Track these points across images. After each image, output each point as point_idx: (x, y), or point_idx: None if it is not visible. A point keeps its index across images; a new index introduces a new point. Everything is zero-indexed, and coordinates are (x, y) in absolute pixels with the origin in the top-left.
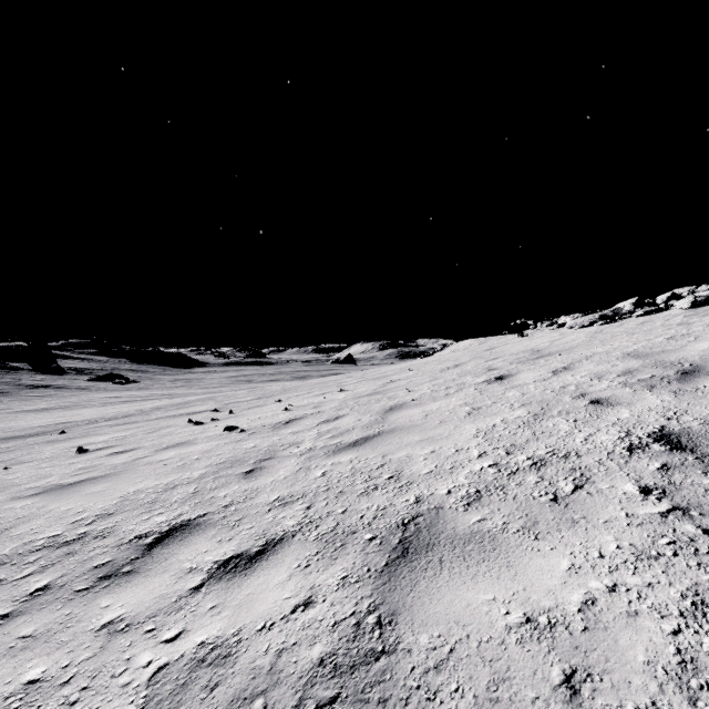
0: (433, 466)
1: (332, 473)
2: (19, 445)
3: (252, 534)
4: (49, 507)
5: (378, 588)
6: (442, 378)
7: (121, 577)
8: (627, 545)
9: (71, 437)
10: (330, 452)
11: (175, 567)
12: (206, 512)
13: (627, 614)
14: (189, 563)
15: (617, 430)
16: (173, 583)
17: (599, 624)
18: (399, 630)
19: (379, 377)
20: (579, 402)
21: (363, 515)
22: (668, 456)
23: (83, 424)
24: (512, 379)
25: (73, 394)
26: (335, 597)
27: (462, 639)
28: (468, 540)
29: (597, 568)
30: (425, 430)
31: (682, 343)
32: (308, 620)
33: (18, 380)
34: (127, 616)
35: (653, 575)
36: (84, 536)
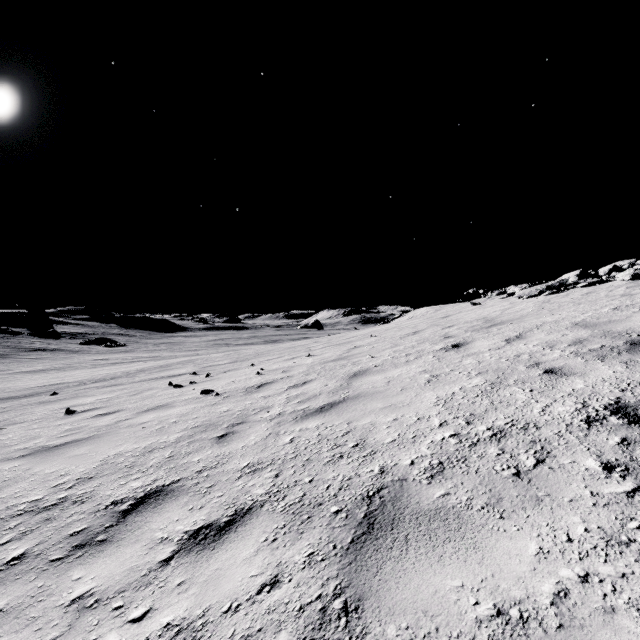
0: (396, 435)
1: (300, 440)
2: (14, 406)
3: (222, 502)
4: (34, 470)
5: (344, 568)
6: (402, 345)
7: (94, 547)
8: (595, 528)
9: (61, 398)
10: (298, 418)
11: (147, 537)
12: (180, 478)
13: (603, 610)
14: (161, 532)
15: (573, 401)
16: (144, 554)
17: (575, 621)
18: (366, 619)
19: (344, 342)
20: (534, 371)
21: (329, 485)
22: (627, 430)
23: (74, 386)
24: (468, 347)
25: (67, 357)
26: (301, 577)
27: (431, 633)
28: (432, 516)
29: (567, 554)
30: (388, 397)
31: (628, 314)
32: (274, 603)
33: (18, 344)
34: (97, 590)
35: (626, 564)
36: (64, 501)
